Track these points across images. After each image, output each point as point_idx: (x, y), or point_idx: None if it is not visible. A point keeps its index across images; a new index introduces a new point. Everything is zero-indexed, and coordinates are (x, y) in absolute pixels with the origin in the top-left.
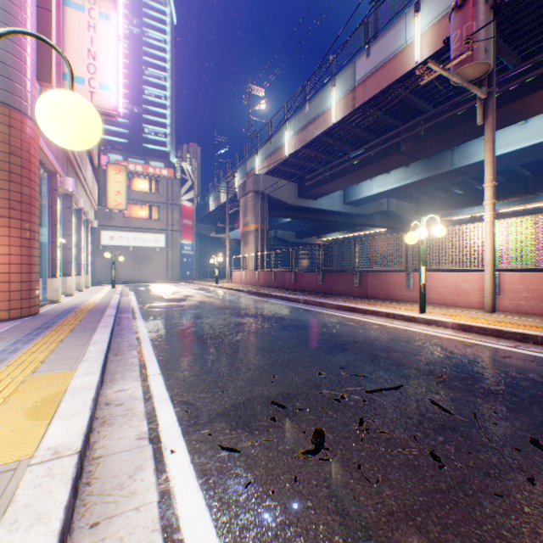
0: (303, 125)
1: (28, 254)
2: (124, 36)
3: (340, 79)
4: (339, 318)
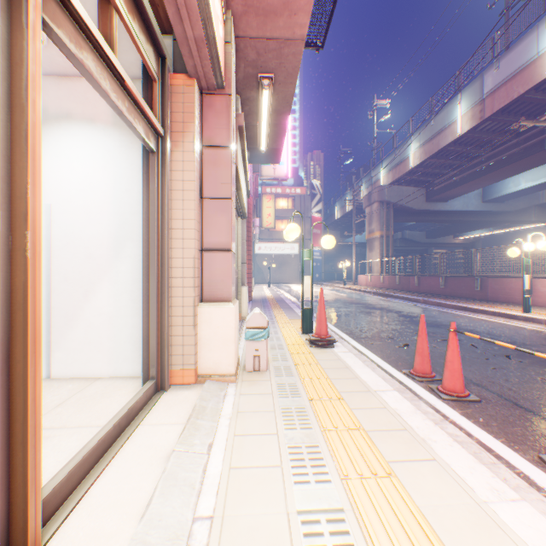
0: (428, 137)
1: (250, 268)
2: None
3: (466, 92)
4: (448, 314)
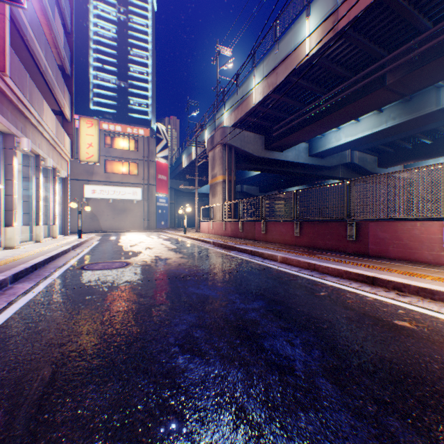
0: (272, 67)
1: None
2: (113, 23)
3: (317, 4)
4: (364, 303)
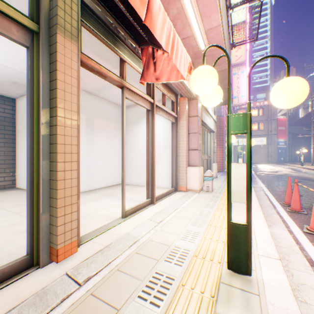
0: None
1: (222, 154)
2: None
3: None
4: None
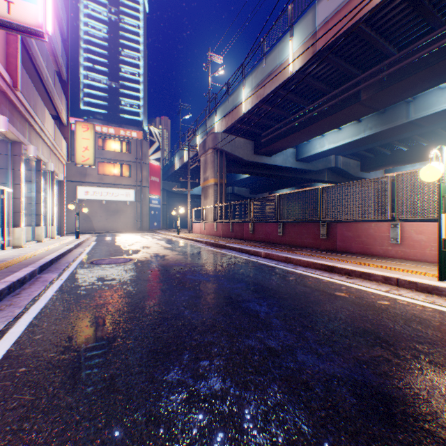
0: (260, 80)
1: None
2: (104, 23)
3: (299, 27)
4: (319, 283)
